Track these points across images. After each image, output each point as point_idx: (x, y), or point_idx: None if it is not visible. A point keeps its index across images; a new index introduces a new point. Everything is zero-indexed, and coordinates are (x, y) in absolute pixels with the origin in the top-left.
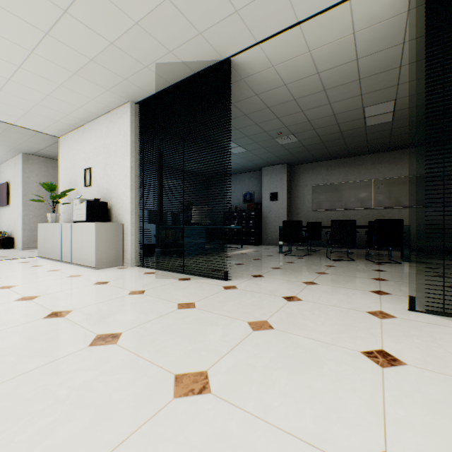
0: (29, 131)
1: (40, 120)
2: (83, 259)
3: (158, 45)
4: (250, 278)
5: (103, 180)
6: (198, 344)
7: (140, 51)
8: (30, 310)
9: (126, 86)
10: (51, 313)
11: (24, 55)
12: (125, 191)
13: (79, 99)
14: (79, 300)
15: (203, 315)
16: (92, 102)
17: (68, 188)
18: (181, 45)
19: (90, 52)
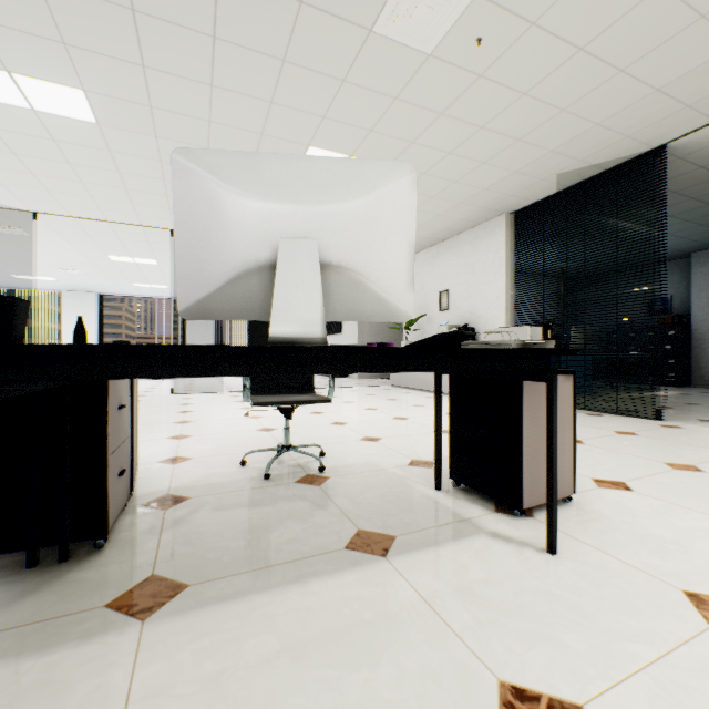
0: None
1: None
2: None
3: (567, 160)
4: (696, 422)
5: (465, 303)
6: (668, 454)
7: (541, 170)
8: None
9: (507, 201)
10: None
11: (423, 201)
12: (497, 314)
13: (448, 223)
14: None
15: (655, 440)
16: (461, 222)
17: (415, 313)
18: (596, 152)
19: (486, 184)
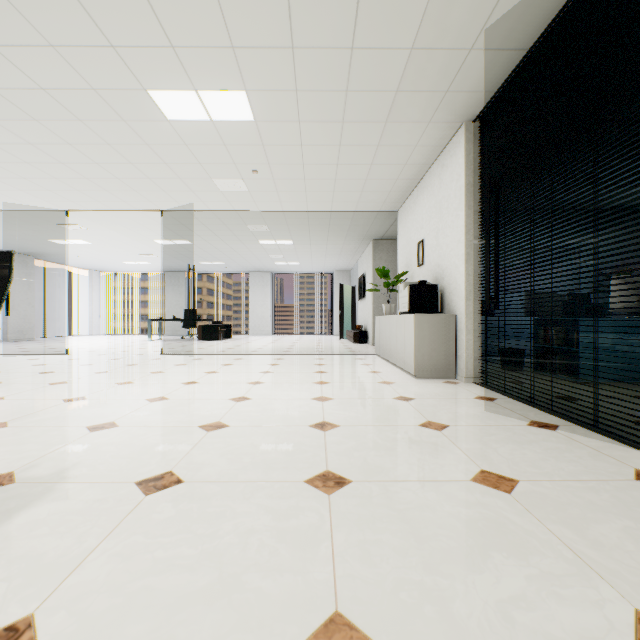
0: (369, 213)
1: (374, 197)
2: (405, 362)
3: None
4: None
5: (434, 254)
6: (436, 578)
7: (452, 31)
8: (310, 412)
9: (450, 102)
10: (319, 423)
11: (338, 130)
12: (457, 264)
13: (401, 154)
14: (358, 415)
15: (512, 518)
16: (416, 150)
17: (404, 271)
18: None
19: (391, 82)
